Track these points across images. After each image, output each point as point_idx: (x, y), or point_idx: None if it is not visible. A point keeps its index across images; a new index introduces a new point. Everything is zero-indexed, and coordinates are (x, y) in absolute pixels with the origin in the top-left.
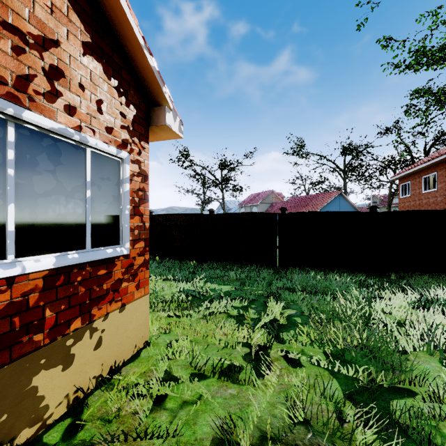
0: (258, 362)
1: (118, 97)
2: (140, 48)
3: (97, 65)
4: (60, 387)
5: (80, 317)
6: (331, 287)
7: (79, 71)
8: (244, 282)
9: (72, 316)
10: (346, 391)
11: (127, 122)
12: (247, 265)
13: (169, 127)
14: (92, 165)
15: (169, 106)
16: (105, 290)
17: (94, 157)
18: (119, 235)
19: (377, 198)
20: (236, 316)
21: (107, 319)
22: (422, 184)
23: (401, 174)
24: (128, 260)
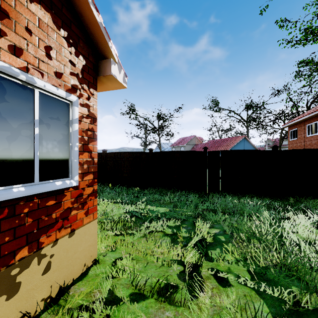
0: (191, 281)
1: (67, 46)
2: (87, 3)
3: (45, 13)
4: (3, 317)
5: (27, 246)
6: (246, 210)
7: (26, 16)
8: (176, 205)
9: (17, 246)
10: (275, 315)
11: (77, 70)
12: (178, 191)
13: (115, 77)
14: (40, 105)
15: (115, 60)
16: (54, 218)
17: (43, 98)
18: (69, 169)
19: (270, 141)
20: (171, 235)
21: (56, 245)
22: (306, 130)
23: (290, 123)
24: (77, 191)
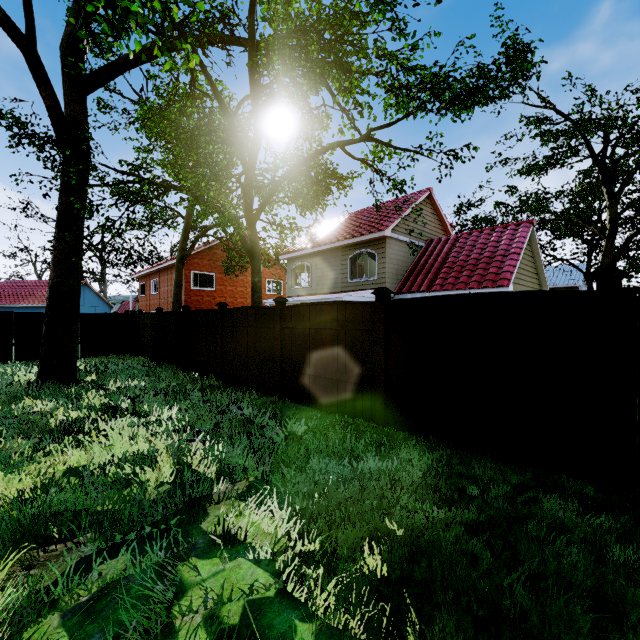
0: None
1: None
2: None
3: None
4: None
5: None
6: None
7: None
8: None
9: None
10: None
11: None
12: None
13: None
14: None
15: None
16: None
17: None
18: None
19: None
20: None
21: None
22: (151, 286)
23: (138, 274)
24: None
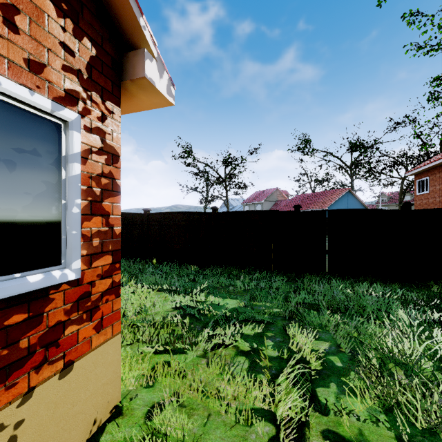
0: None
1: (56, 15)
2: None
3: None
4: None
5: None
6: (369, 307)
7: None
8: (254, 296)
9: None
10: None
11: (78, 64)
12: (256, 271)
13: (151, 84)
14: None
15: (151, 53)
16: (25, 349)
17: None
18: (60, 249)
19: (385, 195)
20: (248, 353)
21: (30, 399)
22: None
23: (418, 169)
24: (79, 289)
